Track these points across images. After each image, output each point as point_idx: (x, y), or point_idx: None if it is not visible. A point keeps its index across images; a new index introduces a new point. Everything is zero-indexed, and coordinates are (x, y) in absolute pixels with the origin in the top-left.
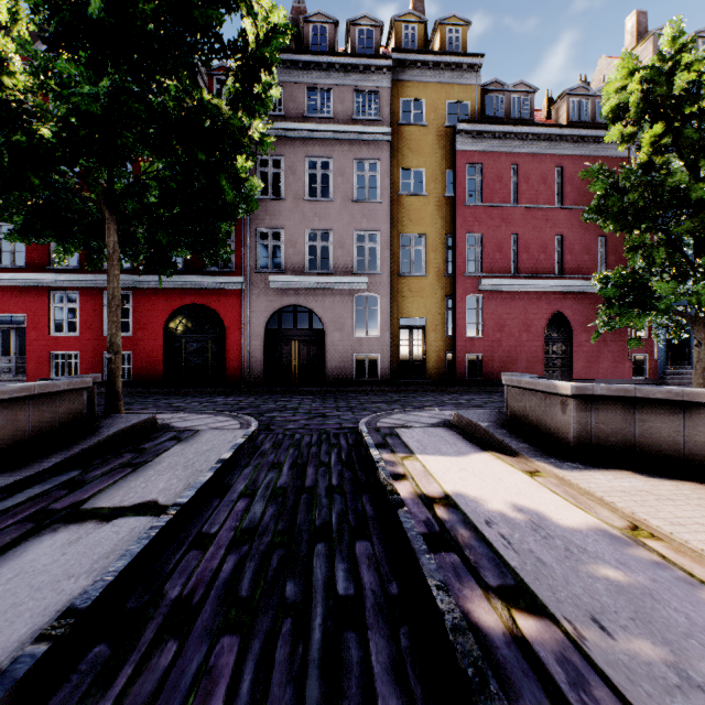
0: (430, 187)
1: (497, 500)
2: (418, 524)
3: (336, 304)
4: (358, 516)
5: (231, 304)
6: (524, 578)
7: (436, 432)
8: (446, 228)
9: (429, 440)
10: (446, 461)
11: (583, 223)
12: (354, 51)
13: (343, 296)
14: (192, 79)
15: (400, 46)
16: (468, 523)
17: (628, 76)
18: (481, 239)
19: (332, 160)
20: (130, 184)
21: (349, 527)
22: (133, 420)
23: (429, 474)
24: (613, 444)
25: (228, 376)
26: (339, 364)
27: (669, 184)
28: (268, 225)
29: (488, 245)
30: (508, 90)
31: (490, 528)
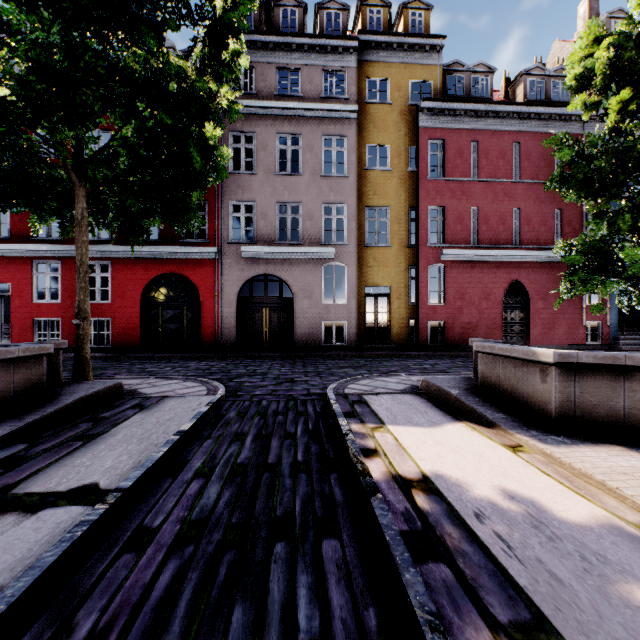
0: (394, 162)
1: (483, 484)
2: (395, 518)
3: (305, 273)
4: (325, 502)
5: (205, 273)
6: (542, 608)
7: (405, 399)
8: (410, 201)
9: (398, 408)
10: (419, 432)
11: (539, 196)
12: (322, 33)
13: (311, 266)
14: (156, 40)
15: (366, 29)
16: (455, 517)
17: (594, 44)
18: (443, 212)
19: (301, 136)
20: (98, 150)
21: (315, 518)
22: (98, 386)
23: (402, 449)
24: (599, 416)
25: (202, 341)
26: (308, 330)
27: (637, 150)
28: (240, 198)
29: (449, 217)
30: (468, 71)
31: (482, 524)
